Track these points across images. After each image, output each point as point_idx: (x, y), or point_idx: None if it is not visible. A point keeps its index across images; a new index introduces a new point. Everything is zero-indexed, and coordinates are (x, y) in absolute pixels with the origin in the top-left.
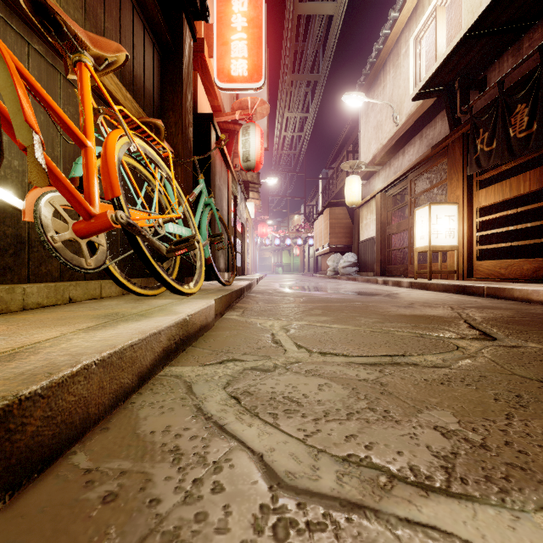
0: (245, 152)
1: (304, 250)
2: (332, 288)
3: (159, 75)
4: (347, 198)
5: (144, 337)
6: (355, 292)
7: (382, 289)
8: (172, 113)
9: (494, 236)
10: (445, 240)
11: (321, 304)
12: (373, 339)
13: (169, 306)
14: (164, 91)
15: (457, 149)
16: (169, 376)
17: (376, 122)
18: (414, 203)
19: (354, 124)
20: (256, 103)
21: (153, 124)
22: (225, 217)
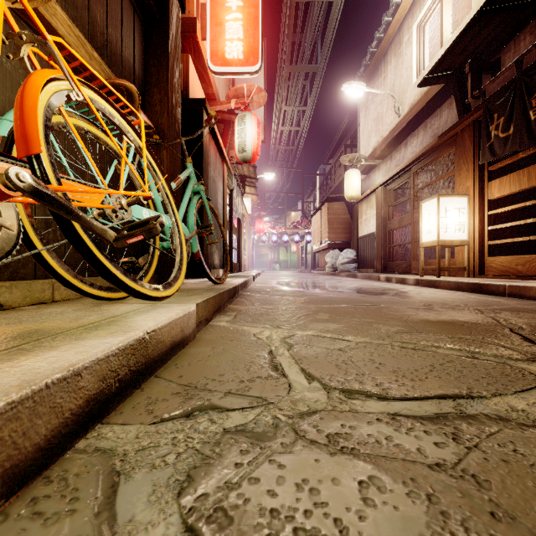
0: (241, 142)
1: (301, 247)
2: (333, 286)
3: (142, 46)
4: (346, 192)
5: (28, 393)
6: (359, 290)
7: (387, 287)
8: (157, 89)
9: (506, 230)
10: (454, 234)
11: (326, 305)
12: (410, 362)
13: (128, 316)
14: (147, 64)
15: (467, 137)
16: (89, 452)
17: (376, 114)
18: (418, 196)
19: (352, 118)
20: (253, 90)
21: (124, 87)
22: (220, 211)
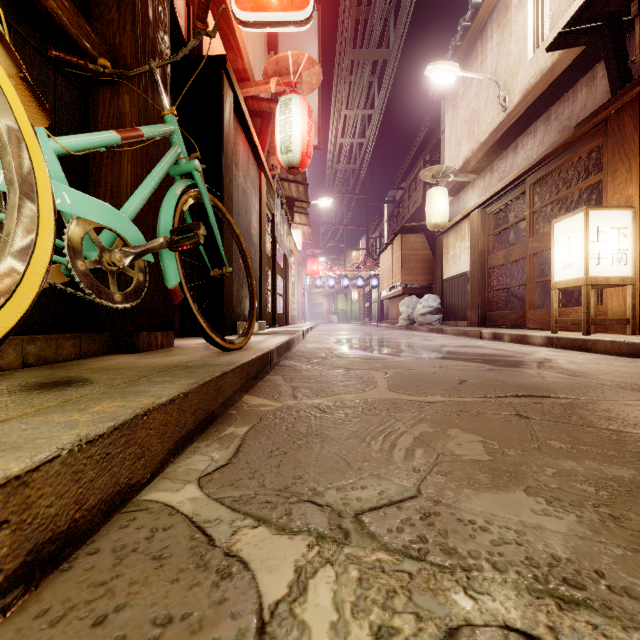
0: (284, 138)
1: (364, 294)
2: (422, 347)
3: None
4: (429, 218)
5: None
6: (469, 356)
7: (506, 349)
8: None
9: None
10: (611, 268)
11: (444, 397)
12: None
13: None
14: None
15: (628, 121)
16: None
17: (469, 113)
18: (535, 219)
19: (433, 125)
20: (301, 63)
21: None
22: (255, 239)
